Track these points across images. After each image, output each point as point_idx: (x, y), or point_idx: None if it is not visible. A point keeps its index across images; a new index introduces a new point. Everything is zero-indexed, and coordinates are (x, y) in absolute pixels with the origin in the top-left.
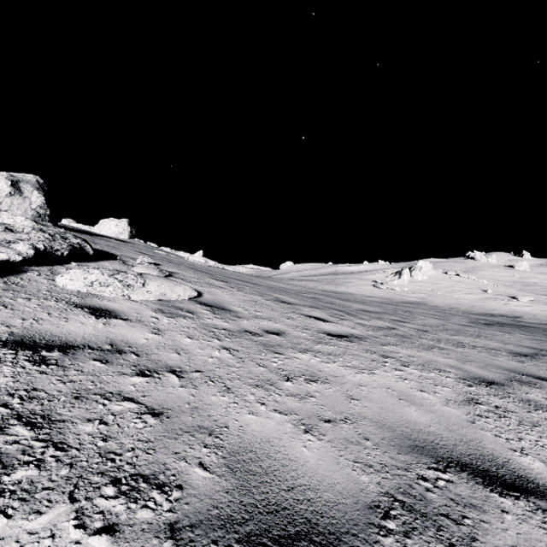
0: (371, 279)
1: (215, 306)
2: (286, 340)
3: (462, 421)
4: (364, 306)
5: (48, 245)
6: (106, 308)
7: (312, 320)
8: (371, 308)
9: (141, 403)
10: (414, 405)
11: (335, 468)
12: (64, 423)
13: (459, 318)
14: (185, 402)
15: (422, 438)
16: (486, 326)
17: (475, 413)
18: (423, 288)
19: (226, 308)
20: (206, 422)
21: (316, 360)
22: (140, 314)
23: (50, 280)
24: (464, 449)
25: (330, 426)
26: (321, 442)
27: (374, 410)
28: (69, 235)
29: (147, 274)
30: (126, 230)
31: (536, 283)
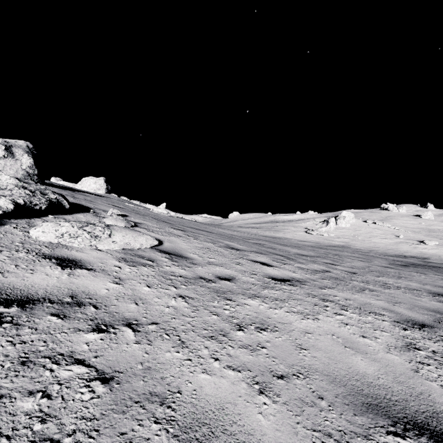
0: (303, 226)
1: (174, 253)
2: (236, 286)
3: (407, 371)
4: (300, 250)
5: (28, 200)
6: (73, 258)
7: (258, 265)
8: (306, 252)
9: (92, 366)
10: (359, 353)
11: (294, 442)
12: (1, 399)
13: (379, 260)
14: (138, 362)
15: (374, 393)
16: (403, 267)
17: (417, 360)
18: (346, 234)
19: (183, 256)
20: (158, 387)
21: (264, 306)
22: (104, 264)
23: (26, 232)
24: (416, 405)
25: (283, 384)
26: (277, 405)
27: (324, 361)
28: (48, 191)
29: (114, 226)
30: (103, 186)
31: (439, 229)
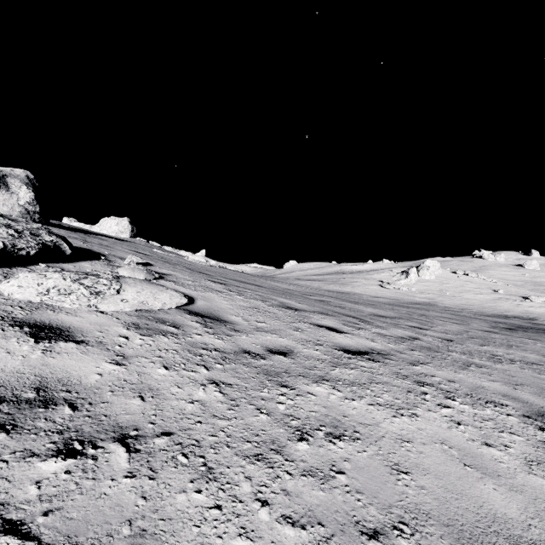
0: (377, 278)
1: (209, 316)
2: (295, 363)
3: None
4: (376, 310)
5: (9, 243)
6: (58, 324)
7: (324, 332)
8: (384, 312)
9: (32, 537)
10: (488, 477)
11: None
12: None
13: (477, 322)
14: (125, 520)
15: None
16: (510, 331)
17: None
18: (431, 288)
19: (222, 319)
20: None
21: (337, 395)
22: (104, 333)
23: None
24: None
25: None
26: None
27: (437, 495)
28: (43, 231)
29: (126, 278)
30: (127, 229)
31: None
